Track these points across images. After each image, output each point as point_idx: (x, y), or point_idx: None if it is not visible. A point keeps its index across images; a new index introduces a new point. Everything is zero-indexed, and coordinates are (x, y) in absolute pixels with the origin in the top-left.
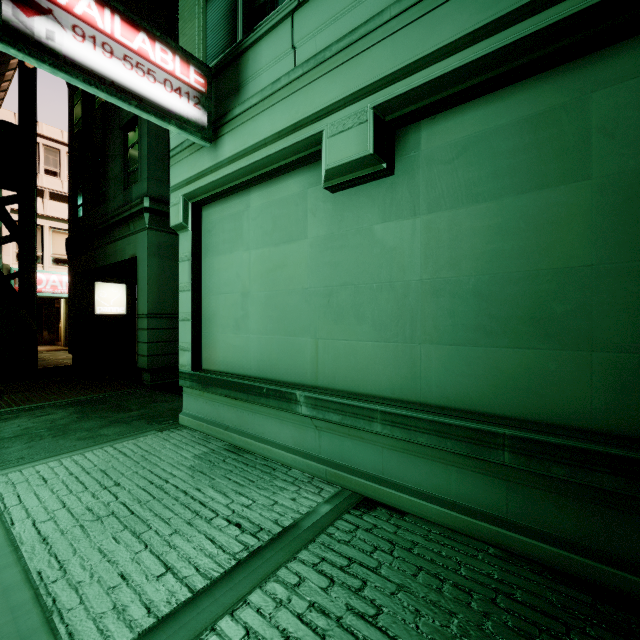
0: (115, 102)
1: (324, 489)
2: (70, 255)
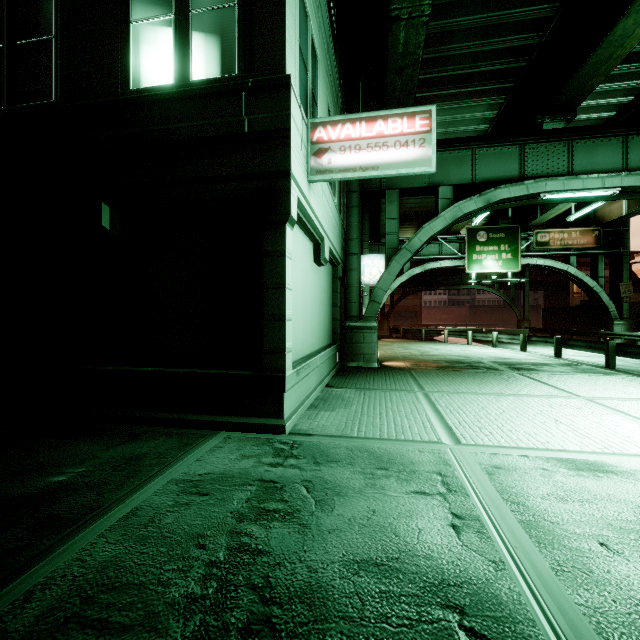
0: (375, 176)
1: (327, 390)
2: None
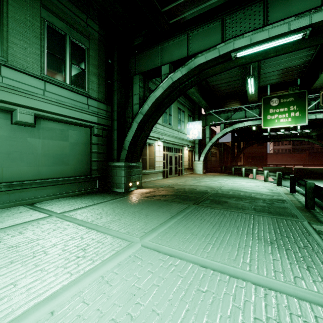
0: None
1: (19, 207)
2: None
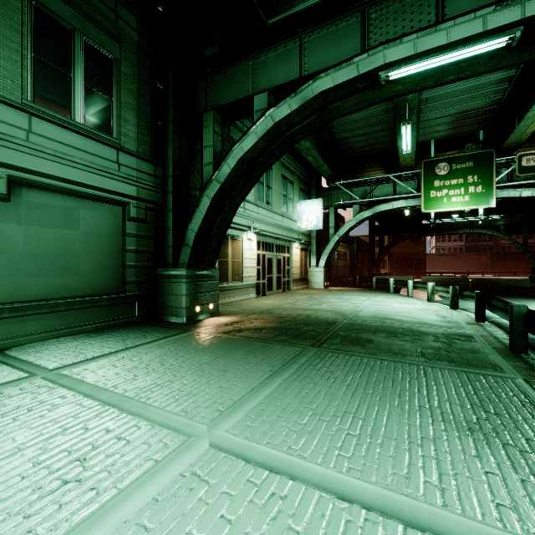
0: None
1: None
2: None
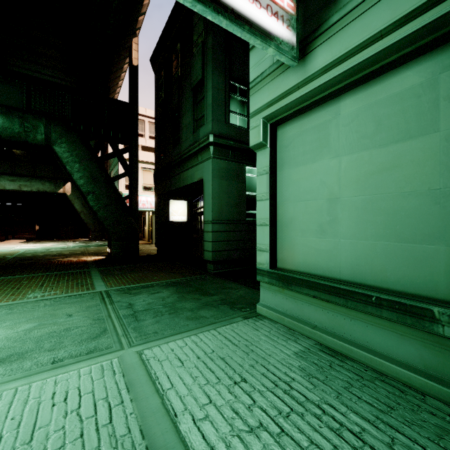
0: (232, 29)
1: None
2: (156, 183)
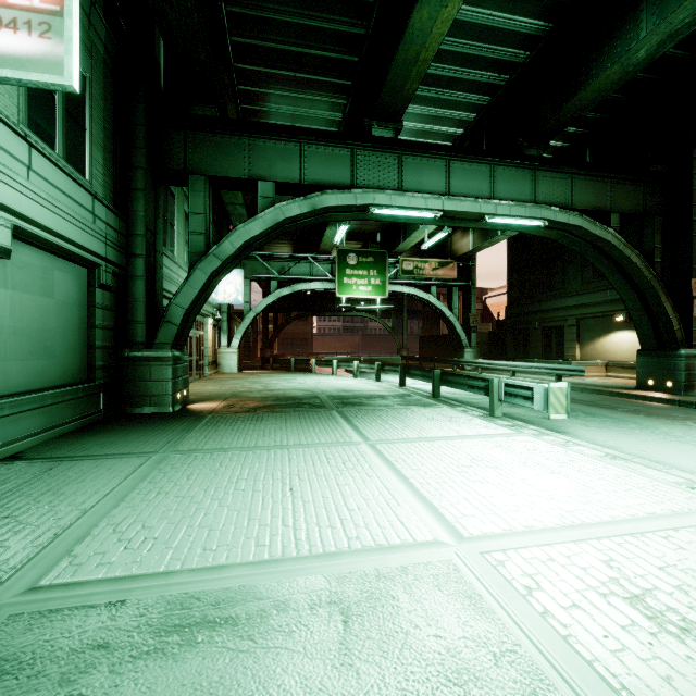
0: None
1: None
2: None
